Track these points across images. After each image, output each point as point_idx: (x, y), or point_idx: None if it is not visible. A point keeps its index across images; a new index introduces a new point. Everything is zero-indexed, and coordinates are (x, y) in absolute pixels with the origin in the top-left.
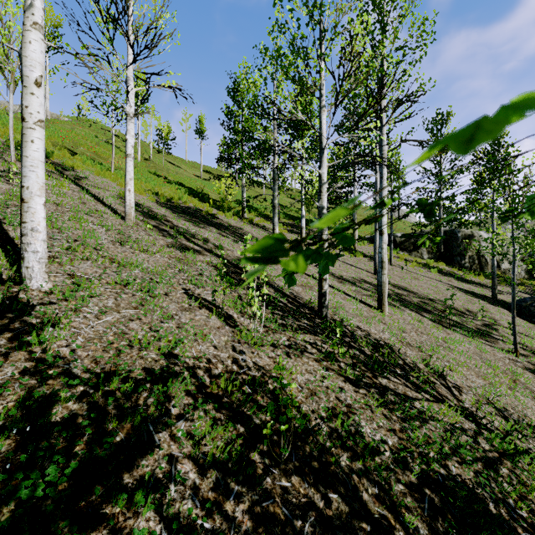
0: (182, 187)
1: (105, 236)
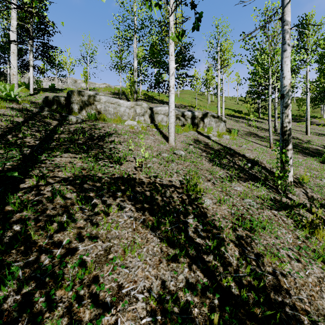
0: (230, 110)
1: None
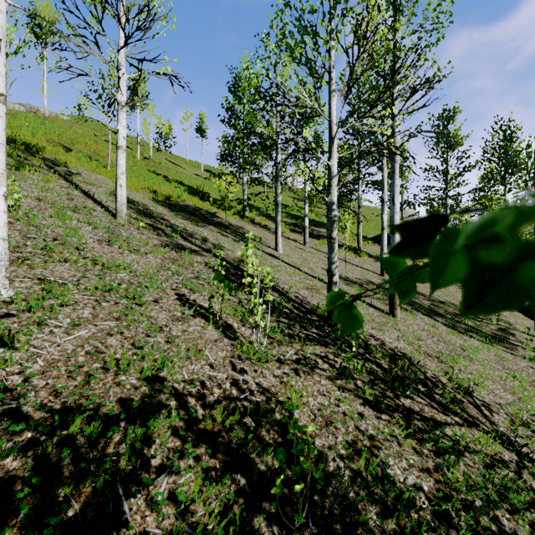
0: (182, 186)
1: (91, 235)
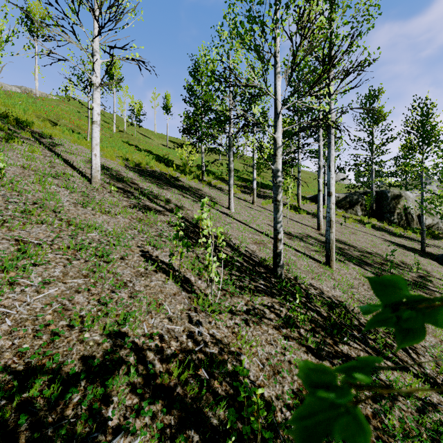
0: (150, 154)
1: (68, 199)
